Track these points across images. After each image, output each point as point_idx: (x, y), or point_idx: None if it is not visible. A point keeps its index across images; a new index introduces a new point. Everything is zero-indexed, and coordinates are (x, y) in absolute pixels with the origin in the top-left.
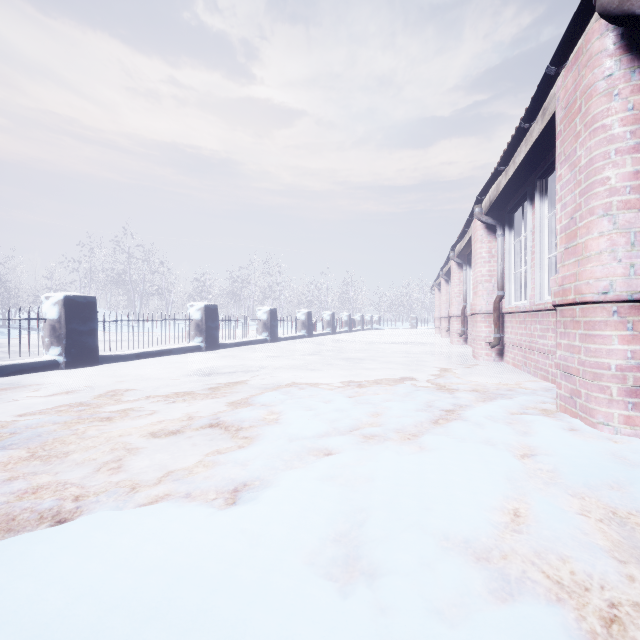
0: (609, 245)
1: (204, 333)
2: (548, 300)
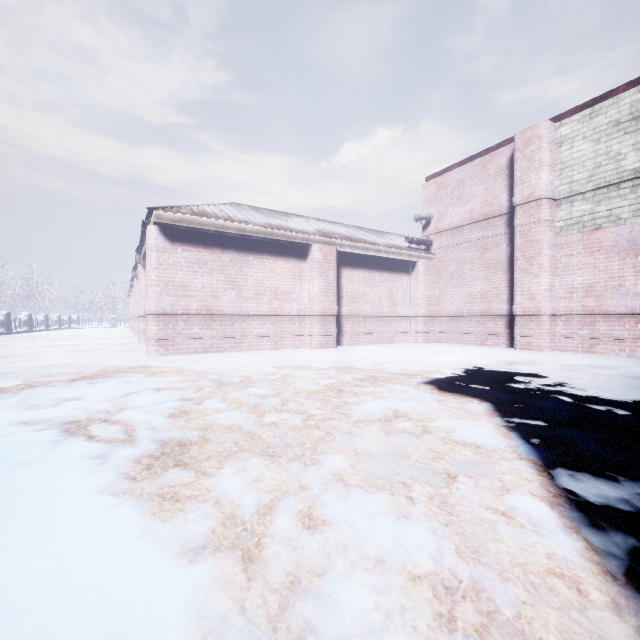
0: (141, 305)
1: None
2: None
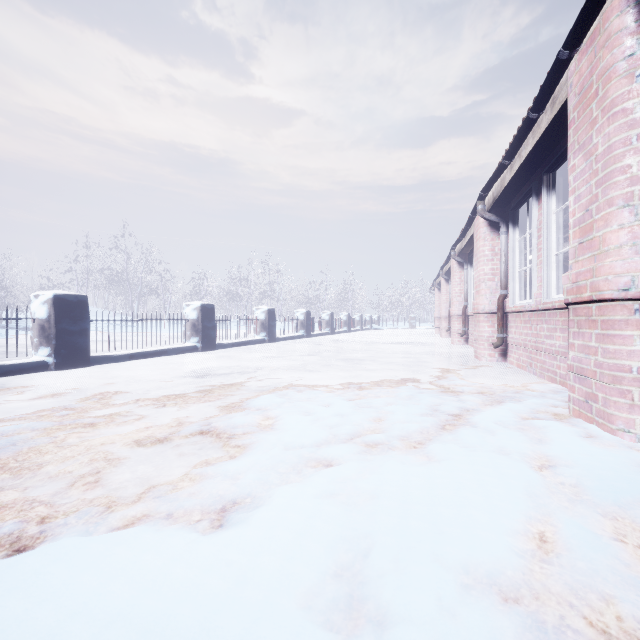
0: (630, 238)
1: (200, 333)
2: (556, 299)
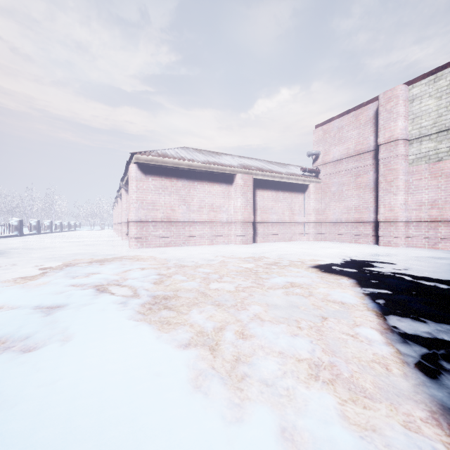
0: (124, 215)
1: None
2: None
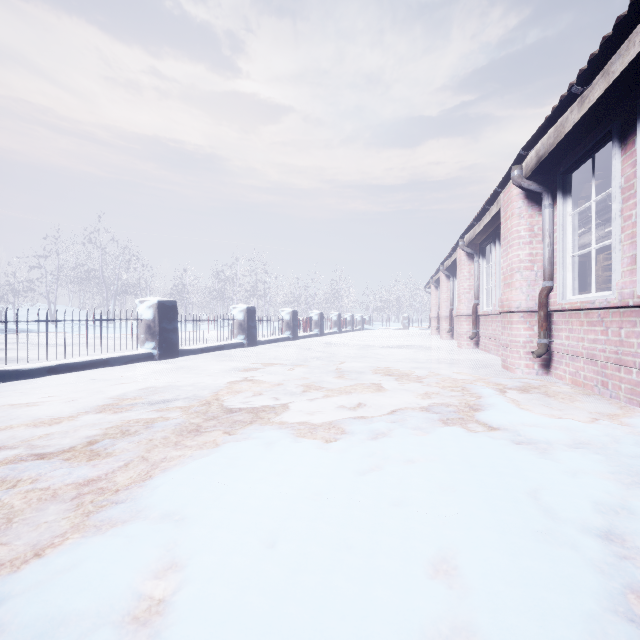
0: None
1: (157, 337)
2: None
